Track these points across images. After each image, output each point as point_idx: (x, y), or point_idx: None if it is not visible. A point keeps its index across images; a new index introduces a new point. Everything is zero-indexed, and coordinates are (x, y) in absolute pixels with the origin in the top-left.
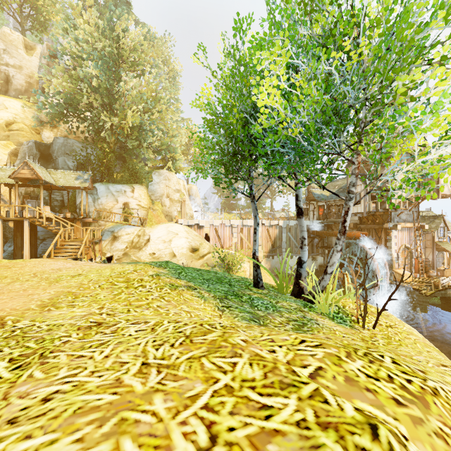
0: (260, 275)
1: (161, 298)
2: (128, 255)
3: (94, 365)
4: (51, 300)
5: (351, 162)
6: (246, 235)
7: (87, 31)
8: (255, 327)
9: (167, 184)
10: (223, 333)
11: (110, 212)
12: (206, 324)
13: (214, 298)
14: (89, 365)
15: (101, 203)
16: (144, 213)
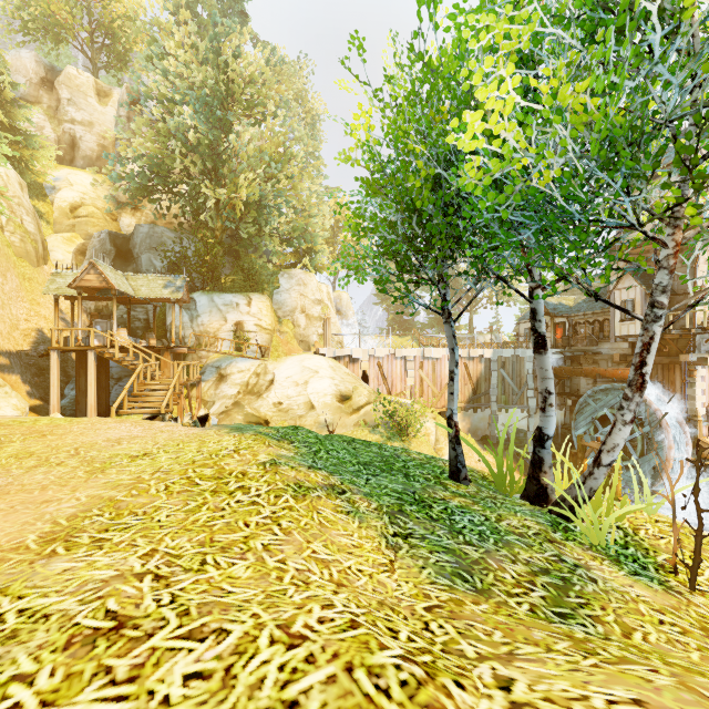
0: (461, 457)
1: (273, 522)
2: (241, 405)
3: None
4: (71, 521)
5: (660, 243)
6: (430, 373)
7: (179, 58)
8: (468, 604)
9: (302, 291)
10: None
11: (214, 337)
12: (363, 668)
13: (378, 513)
14: None
15: (202, 323)
16: (267, 339)
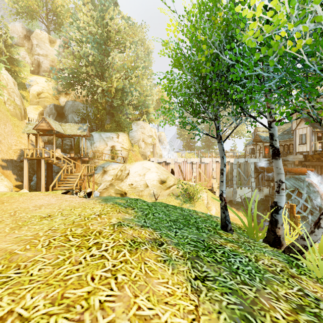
0: (228, 217)
1: (112, 276)
2: (113, 185)
3: None
4: None
5: None
6: (204, 170)
7: (84, 20)
8: None
9: (142, 131)
10: None
11: (101, 153)
12: None
13: (184, 259)
14: None
15: (96, 146)
16: (126, 153)
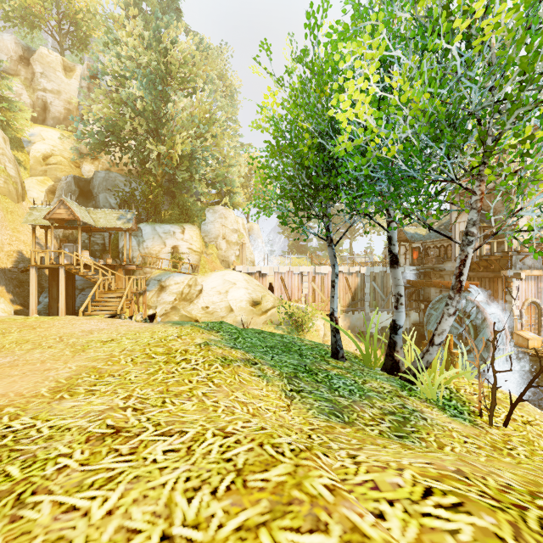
0: (340, 342)
1: (208, 380)
2: (177, 309)
3: (86, 534)
4: (68, 380)
5: (470, 192)
6: (320, 284)
7: (130, 44)
8: (338, 428)
9: (223, 223)
10: (294, 467)
11: (156, 257)
12: (269, 444)
13: (280, 377)
14: (78, 534)
15: (147, 246)
16: (196, 259)
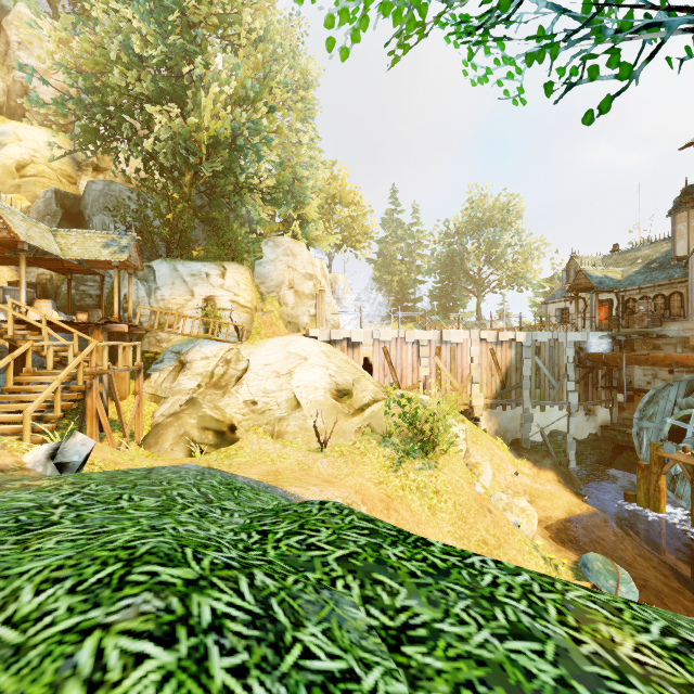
0: None
1: None
2: (197, 404)
3: None
4: None
5: None
6: (448, 361)
7: None
8: None
9: (290, 263)
10: None
11: (170, 313)
12: None
13: None
14: None
15: (162, 297)
16: (245, 319)
